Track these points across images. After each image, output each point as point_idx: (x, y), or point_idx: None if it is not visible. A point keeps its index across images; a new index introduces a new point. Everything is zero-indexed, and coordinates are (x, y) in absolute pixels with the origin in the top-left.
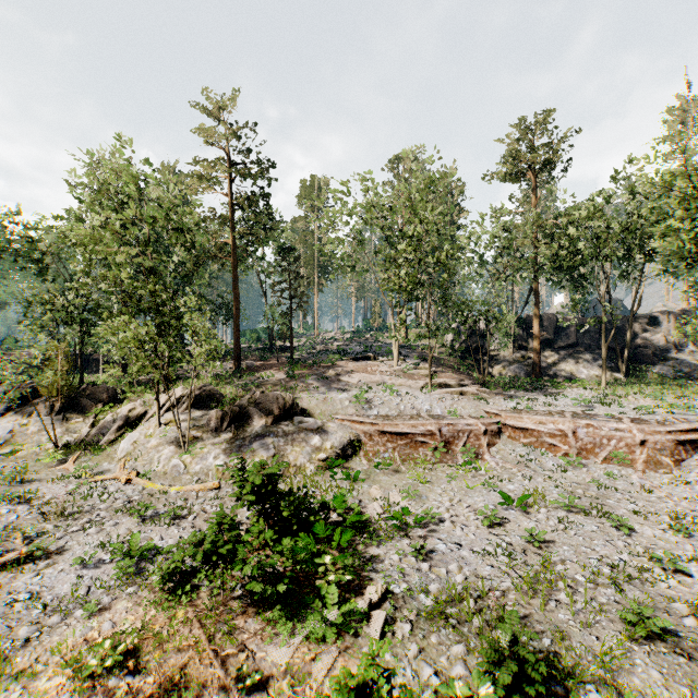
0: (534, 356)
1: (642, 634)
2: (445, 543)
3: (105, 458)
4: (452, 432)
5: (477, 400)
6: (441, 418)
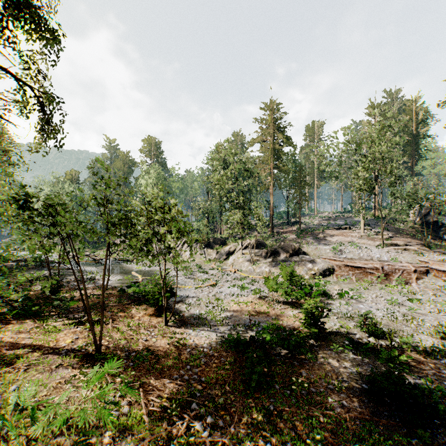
0: None
1: (438, 336)
2: (364, 306)
3: (223, 265)
4: (390, 269)
5: (415, 254)
6: (385, 261)
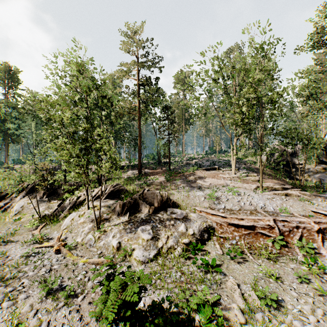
0: None
1: None
2: None
3: (57, 227)
4: (287, 227)
5: (301, 201)
6: (275, 214)
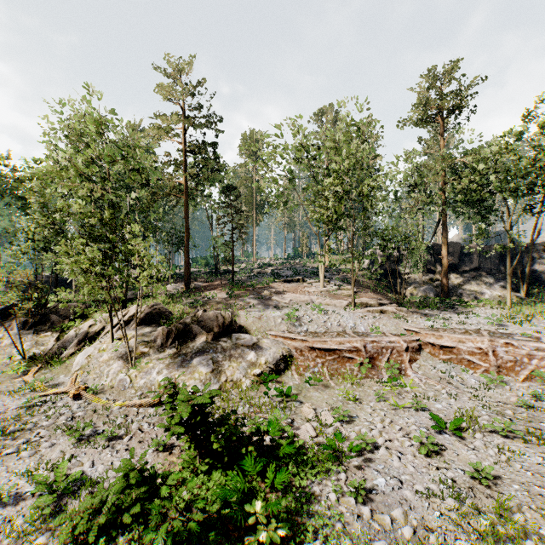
0: (443, 278)
1: None
2: (384, 477)
3: (63, 370)
4: (376, 348)
5: (396, 318)
6: (365, 335)
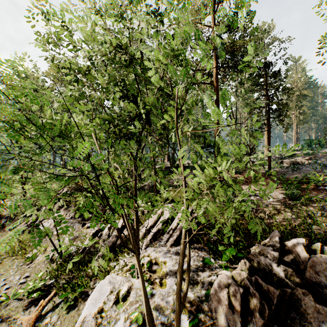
0: None
1: None
2: None
3: (71, 314)
4: None
5: None
6: None
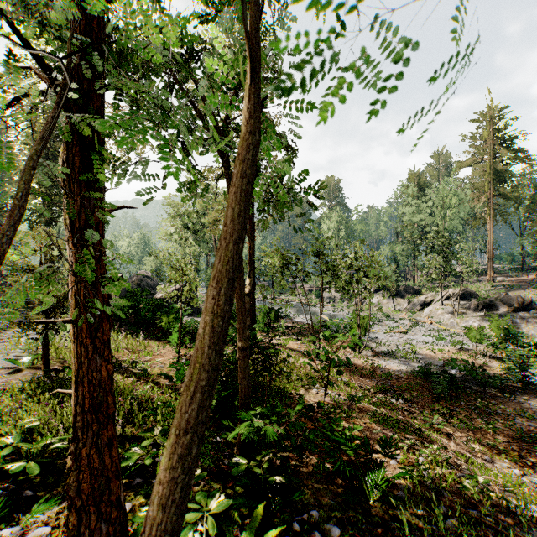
0: None
1: None
2: None
3: (417, 316)
4: None
5: None
6: None
